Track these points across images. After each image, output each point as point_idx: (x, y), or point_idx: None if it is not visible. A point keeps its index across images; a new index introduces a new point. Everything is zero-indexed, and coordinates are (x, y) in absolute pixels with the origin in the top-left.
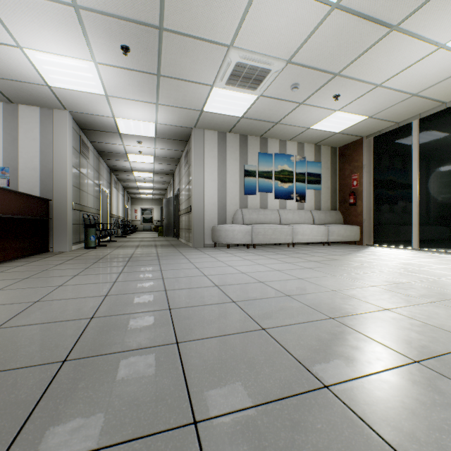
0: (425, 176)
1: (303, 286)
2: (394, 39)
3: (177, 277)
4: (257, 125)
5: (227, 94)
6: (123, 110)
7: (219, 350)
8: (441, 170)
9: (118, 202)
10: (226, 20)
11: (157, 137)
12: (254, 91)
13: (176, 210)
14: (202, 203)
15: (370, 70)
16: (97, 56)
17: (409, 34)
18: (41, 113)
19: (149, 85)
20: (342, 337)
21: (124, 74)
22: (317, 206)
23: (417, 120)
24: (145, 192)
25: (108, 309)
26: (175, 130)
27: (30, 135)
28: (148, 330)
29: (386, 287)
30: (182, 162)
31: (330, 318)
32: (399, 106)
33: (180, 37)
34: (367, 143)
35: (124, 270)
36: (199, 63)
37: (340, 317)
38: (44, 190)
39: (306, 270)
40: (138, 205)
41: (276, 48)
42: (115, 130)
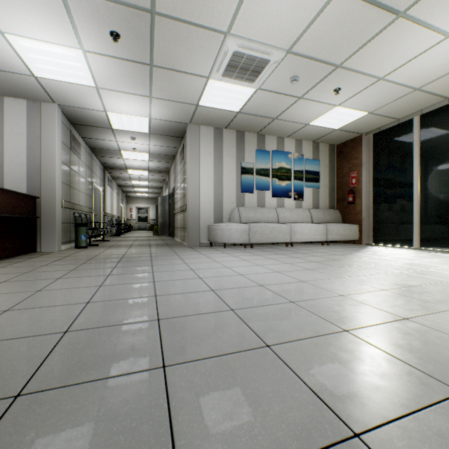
0: (426, 174)
1: (307, 290)
2: (401, 27)
3: (169, 280)
4: (254, 121)
5: (224, 87)
6: (115, 103)
7: (215, 377)
8: (443, 168)
9: (112, 201)
10: (223, 4)
11: (151, 133)
12: (251, 84)
13: (171, 208)
14: (198, 201)
15: (373, 62)
16: (85, 43)
17: (416, 21)
18: (28, 106)
19: (141, 76)
20: (363, 357)
21: (114, 64)
22: (315, 204)
23: (418, 117)
24: (140, 190)
25: (86, 320)
26: (169, 125)
27: (16, 129)
28: (130, 348)
29: (398, 291)
30: (177, 159)
31: (344, 330)
32: (401, 101)
33: (174, 23)
34: (366, 140)
35: (113, 272)
36: (194, 52)
37: (355, 329)
38: (32, 187)
39: (308, 272)
40: (133, 204)
41: (276, 37)
42: (107, 125)
